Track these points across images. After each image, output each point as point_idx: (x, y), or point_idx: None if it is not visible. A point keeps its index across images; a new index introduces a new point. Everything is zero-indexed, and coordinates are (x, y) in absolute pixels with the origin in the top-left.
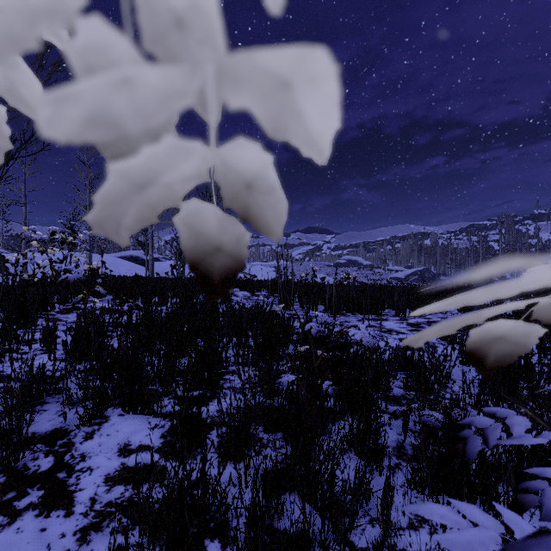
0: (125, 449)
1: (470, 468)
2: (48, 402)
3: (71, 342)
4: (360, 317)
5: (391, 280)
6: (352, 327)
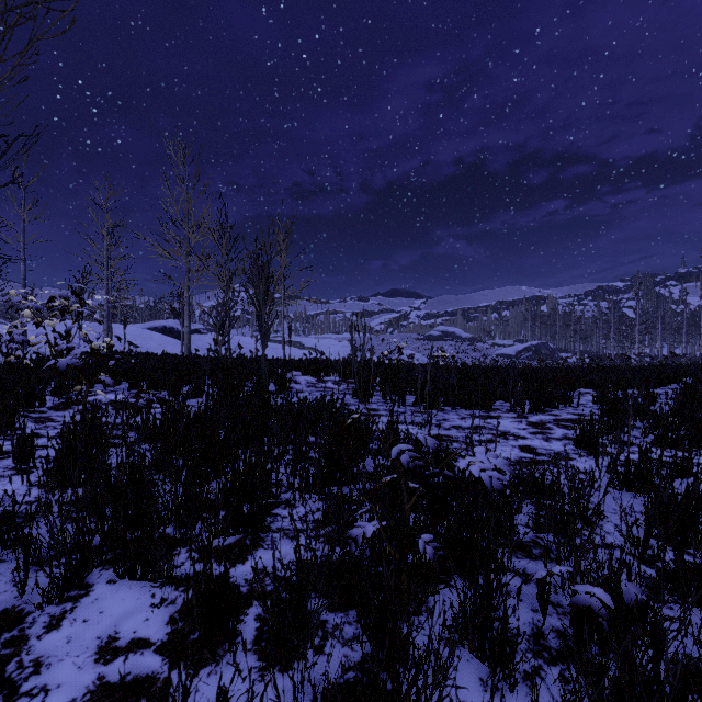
0: (108, 648)
1: (662, 693)
2: (3, 560)
3: (52, 459)
4: (463, 413)
5: (498, 357)
6: (453, 429)
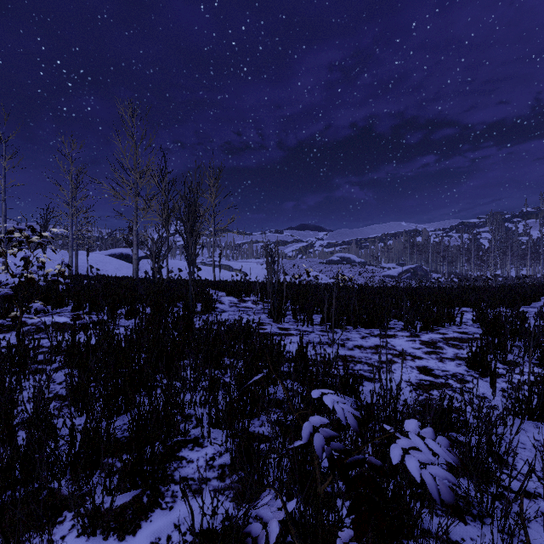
0: None
1: None
2: None
3: None
4: (363, 332)
5: (384, 277)
6: (356, 349)
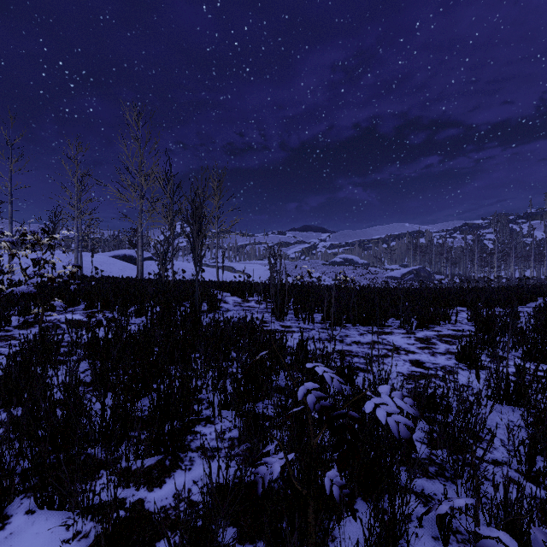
0: None
1: None
2: None
3: None
4: (361, 329)
5: (387, 279)
6: (354, 344)
